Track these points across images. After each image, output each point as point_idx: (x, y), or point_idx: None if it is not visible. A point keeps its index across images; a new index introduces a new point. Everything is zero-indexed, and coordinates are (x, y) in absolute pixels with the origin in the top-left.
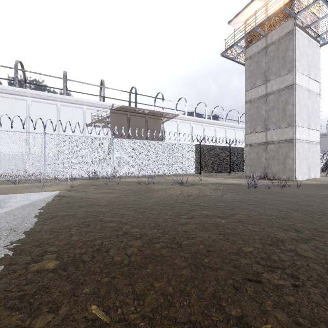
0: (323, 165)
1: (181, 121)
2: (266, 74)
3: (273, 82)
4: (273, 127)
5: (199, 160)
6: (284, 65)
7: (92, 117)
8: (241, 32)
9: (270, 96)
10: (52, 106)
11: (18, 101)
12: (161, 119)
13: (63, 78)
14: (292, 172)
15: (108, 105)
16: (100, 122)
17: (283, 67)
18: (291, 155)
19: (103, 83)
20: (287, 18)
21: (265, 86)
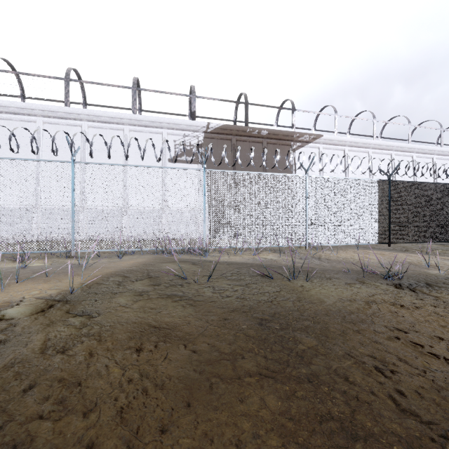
0: None
1: (326, 147)
2: None
3: None
4: None
5: (386, 214)
6: None
7: (176, 147)
8: None
9: None
10: (117, 133)
11: (70, 128)
12: (290, 144)
13: (133, 88)
14: None
15: (201, 126)
16: (188, 154)
17: None
18: None
19: (193, 91)
20: None
21: None
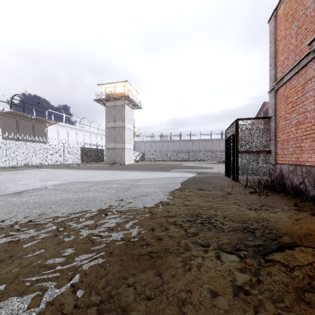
0: (139, 158)
1: (60, 127)
2: (115, 118)
3: (117, 122)
4: (118, 142)
5: (82, 155)
6: (121, 117)
7: None
8: (104, 95)
9: (116, 128)
10: None
11: None
12: (45, 124)
13: None
14: (124, 161)
15: None
16: None
17: (121, 118)
18: (124, 154)
19: None
20: (122, 99)
21: (114, 123)
